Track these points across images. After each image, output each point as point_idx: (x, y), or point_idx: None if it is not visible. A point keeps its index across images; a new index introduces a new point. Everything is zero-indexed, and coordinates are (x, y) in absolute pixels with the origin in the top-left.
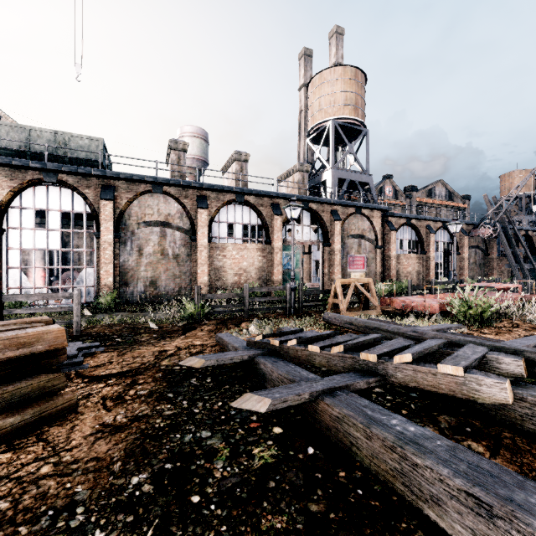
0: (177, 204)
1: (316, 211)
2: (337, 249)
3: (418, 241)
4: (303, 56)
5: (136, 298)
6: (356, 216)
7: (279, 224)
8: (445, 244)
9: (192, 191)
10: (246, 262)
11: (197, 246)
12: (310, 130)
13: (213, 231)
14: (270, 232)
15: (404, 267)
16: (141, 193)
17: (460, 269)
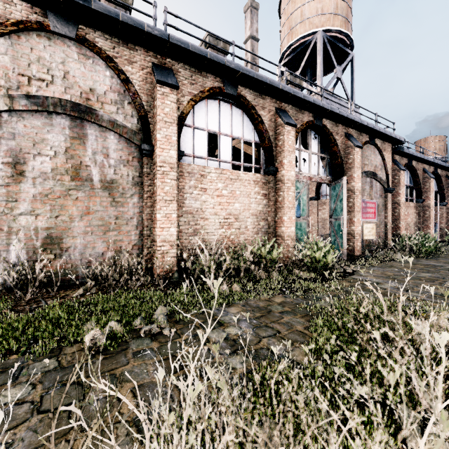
0: (112, 73)
1: (330, 131)
2: (358, 188)
3: (413, 187)
4: (249, 8)
5: (3, 279)
6: (369, 147)
7: (291, 141)
8: (433, 192)
9: (143, 52)
10: (238, 203)
11: (154, 165)
12: (286, 49)
13: (182, 143)
14: (275, 155)
15: (405, 218)
16: (16, 23)
17: (446, 221)
